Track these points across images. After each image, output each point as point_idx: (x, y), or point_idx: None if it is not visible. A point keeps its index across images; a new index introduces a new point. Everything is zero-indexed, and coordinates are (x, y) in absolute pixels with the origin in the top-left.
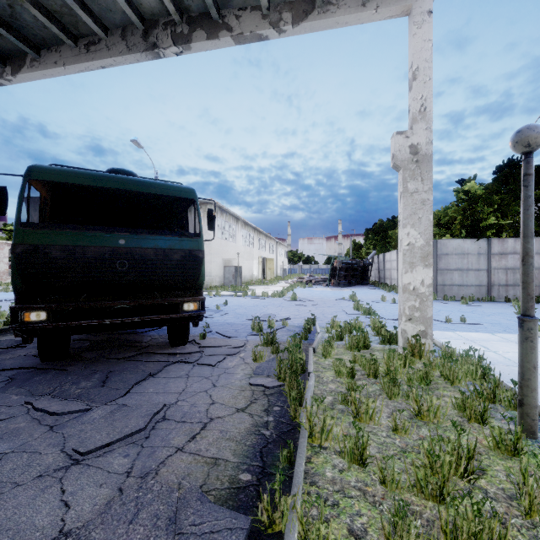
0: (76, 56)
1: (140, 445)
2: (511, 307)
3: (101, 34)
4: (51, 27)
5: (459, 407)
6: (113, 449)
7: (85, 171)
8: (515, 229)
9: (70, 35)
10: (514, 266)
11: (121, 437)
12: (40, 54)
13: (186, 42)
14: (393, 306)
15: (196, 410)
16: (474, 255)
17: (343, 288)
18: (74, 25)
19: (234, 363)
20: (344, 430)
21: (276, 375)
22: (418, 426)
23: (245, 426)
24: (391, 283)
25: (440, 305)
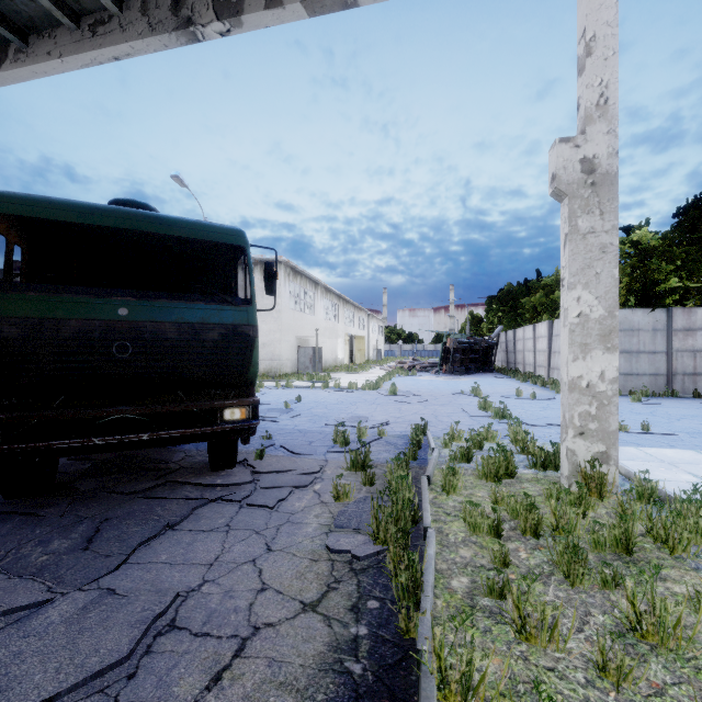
0: (77, 43)
1: (113, 697)
2: None
3: (112, 7)
4: None
5: None
6: None
7: (68, 201)
8: None
9: (67, 11)
10: None
11: (78, 682)
12: (28, 42)
13: (234, 14)
14: (534, 404)
15: (231, 606)
16: (648, 331)
17: (459, 376)
18: None
19: (303, 502)
20: (502, 665)
21: (371, 535)
22: (642, 656)
23: (316, 649)
24: (525, 370)
25: None
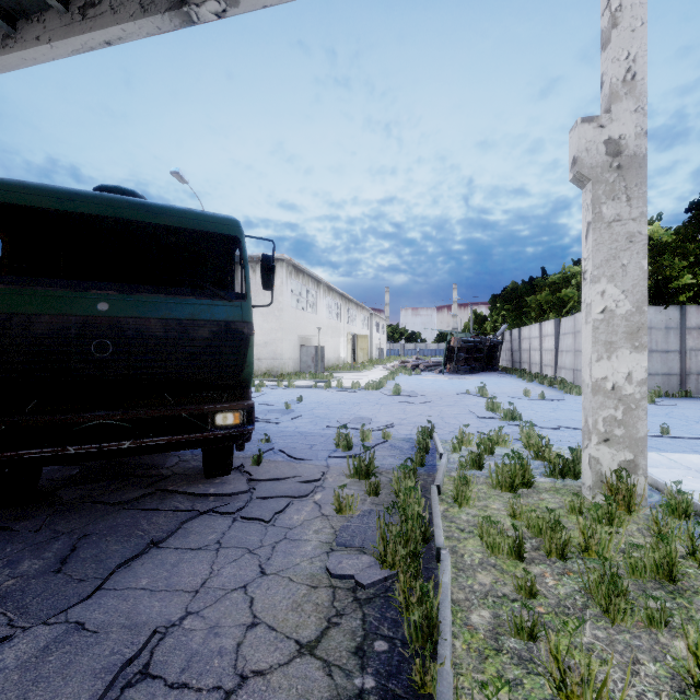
0: (67, 27)
1: None
2: None
3: None
4: None
5: None
6: None
7: (45, 185)
8: None
9: None
10: None
11: None
12: (16, 27)
13: None
14: (544, 405)
15: (215, 647)
16: (660, 330)
17: (464, 375)
18: None
19: (303, 515)
20: None
21: (377, 558)
22: None
23: None
24: (531, 370)
25: None
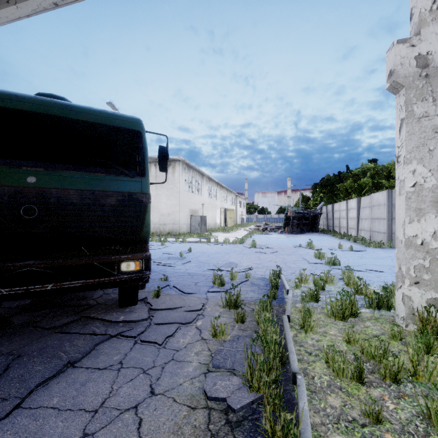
0: None
1: None
2: None
3: None
4: None
5: None
6: None
7: None
8: None
9: None
10: None
11: None
12: None
13: None
14: (353, 254)
15: None
16: None
17: (296, 235)
18: None
19: (187, 339)
20: None
21: (245, 384)
22: None
23: None
24: (340, 231)
25: None
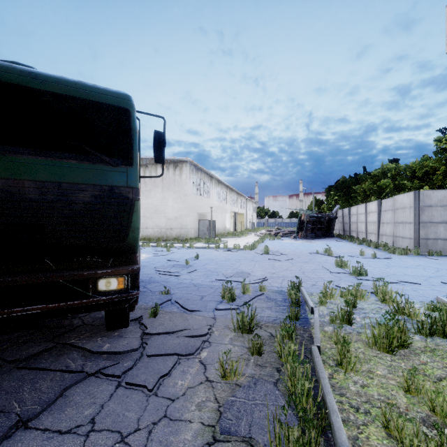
0: None
1: None
2: None
3: None
4: None
5: None
6: None
7: None
8: None
9: None
10: None
11: None
12: None
13: None
14: (378, 262)
15: None
16: None
17: (311, 240)
18: None
19: (187, 380)
20: None
21: None
22: None
23: None
24: (358, 236)
25: (430, 261)
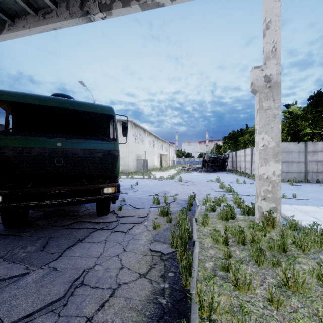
0: (37, 22)
1: (57, 314)
2: (322, 187)
3: (52, 6)
4: (18, 1)
5: (317, 276)
6: (34, 318)
7: (34, 94)
8: (321, 136)
9: (32, 8)
10: (322, 159)
11: (42, 307)
12: (14, 21)
13: (108, 9)
14: (244, 186)
15: (108, 275)
16: (296, 152)
17: (210, 173)
18: (35, 0)
19: (139, 230)
20: (227, 300)
21: (170, 244)
22: (288, 296)
23: (146, 293)
24: (241, 170)
25: None
